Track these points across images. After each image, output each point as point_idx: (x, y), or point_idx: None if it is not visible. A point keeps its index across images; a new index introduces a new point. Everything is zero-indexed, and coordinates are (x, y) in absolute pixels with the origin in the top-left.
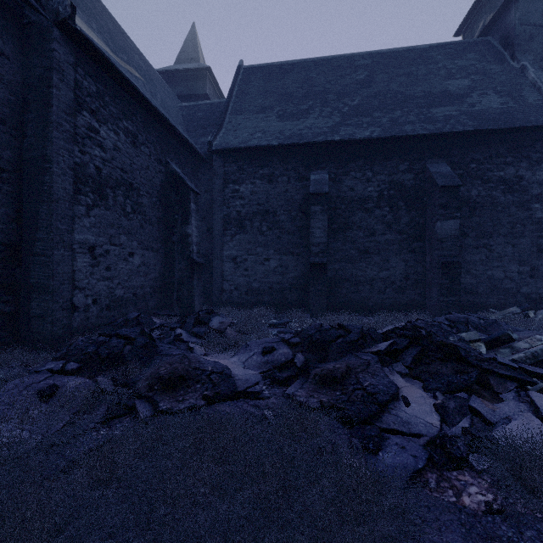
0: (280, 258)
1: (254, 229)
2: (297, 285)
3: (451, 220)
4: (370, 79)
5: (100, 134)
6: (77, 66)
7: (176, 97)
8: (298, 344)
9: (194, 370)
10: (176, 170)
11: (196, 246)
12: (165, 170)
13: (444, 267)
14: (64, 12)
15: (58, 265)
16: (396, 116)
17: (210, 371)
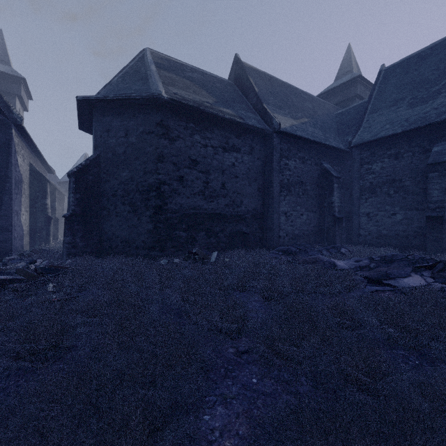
0: (405, 213)
1: (383, 193)
2: (421, 233)
3: None
4: None
5: (288, 165)
6: (281, 142)
7: (334, 107)
8: (377, 260)
9: (319, 260)
10: (325, 167)
11: (337, 208)
12: (320, 168)
13: None
14: (277, 128)
15: (275, 220)
16: None
17: (325, 261)
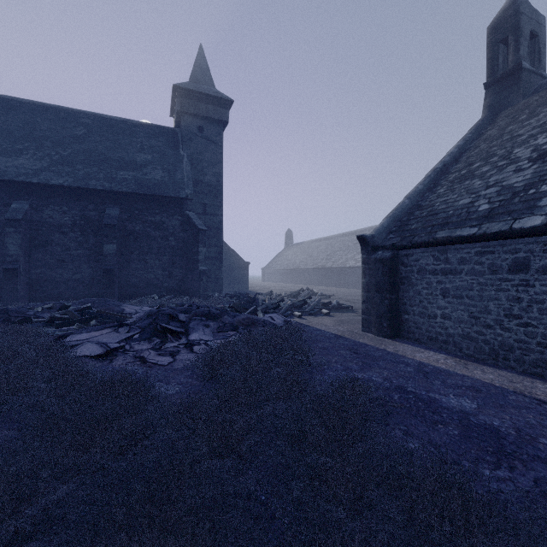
0: None
1: None
2: (2, 285)
3: (111, 244)
4: (86, 137)
5: None
6: None
7: None
8: None
9: None
10: None
11: None
12: None
13: (105, 272)
14: None
15: None
16: (92, 172)
17: None
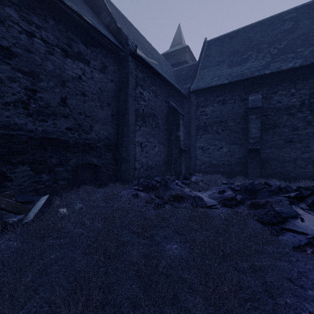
0: (229, 147)
1: (213, 131)
2: (240, 162)
3: None
4: (295, 26)
5: (143, 95)
6: (136, 69)
7: (171, 66)
8: (238, 190)
9: (186, 195)
10: (173, 105)
11: (182, 141)
12: (168, 106)
13: None
14: (133, 49)
15: (130, 151)
16: None
17: (193, 196)
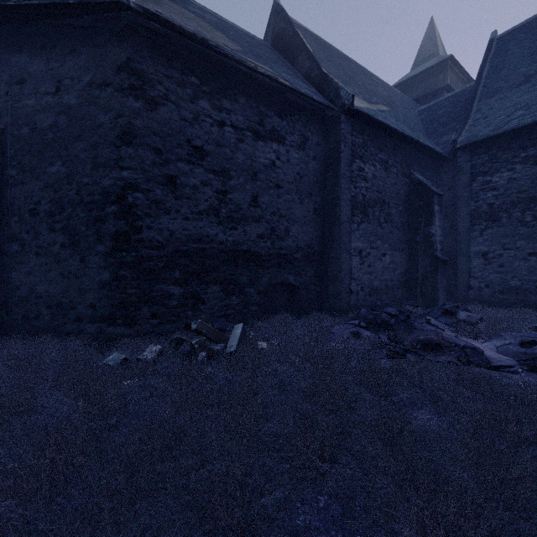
0: None
1: (513, 221)
2: None
3: None
4: None
5: (364, 171)
6: (352, 131)
7: (414, 103)
8: None
9: (447, 342)
10: (419, 178)
11: (439, 244)
12: (409, 181)
13: None
14: (348, 103)
15: (343, 264)
16: None
17: (462, 345)
